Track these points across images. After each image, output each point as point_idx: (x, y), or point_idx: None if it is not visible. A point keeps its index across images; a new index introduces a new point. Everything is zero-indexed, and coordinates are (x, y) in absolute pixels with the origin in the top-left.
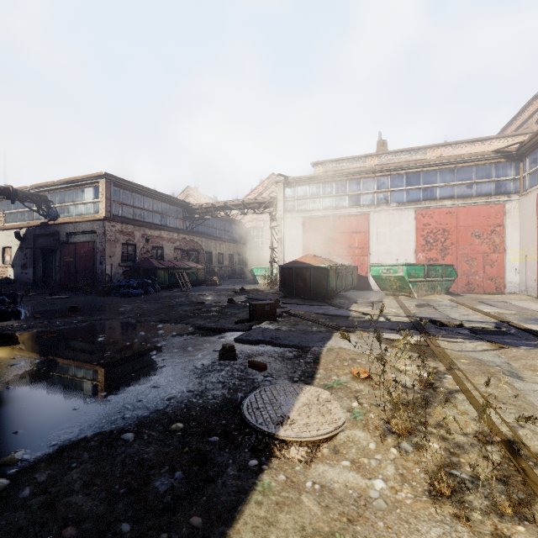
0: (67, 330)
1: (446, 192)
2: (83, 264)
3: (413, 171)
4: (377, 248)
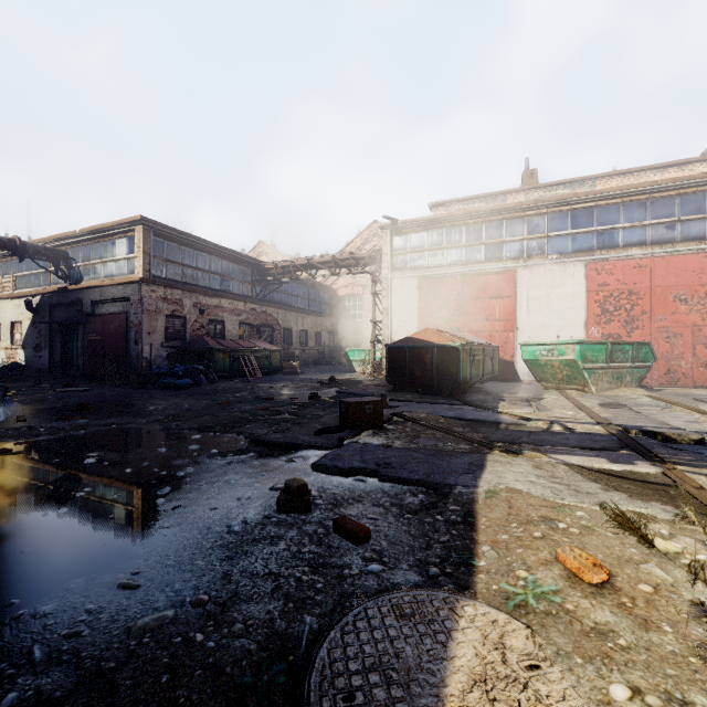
0: (48, 443)
1: (634, 237)
2: (113, 344)
3: (582, 207)
4: (528, 320)
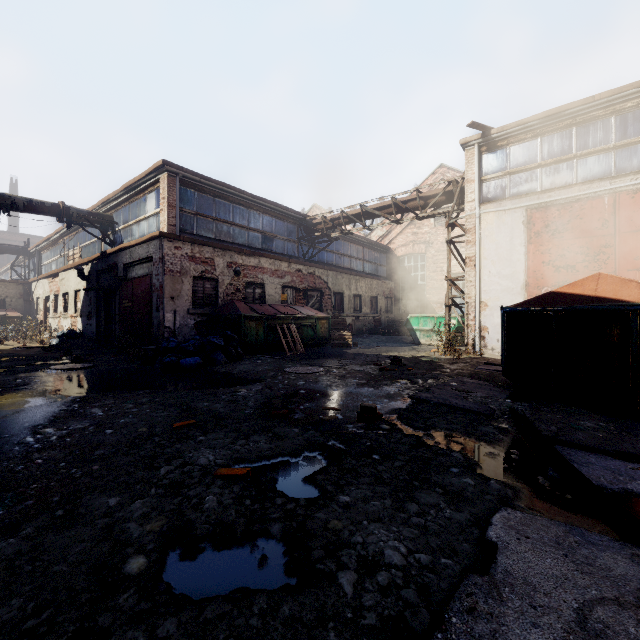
0: None
1: None
2: (140, 311)
3: None
4: None
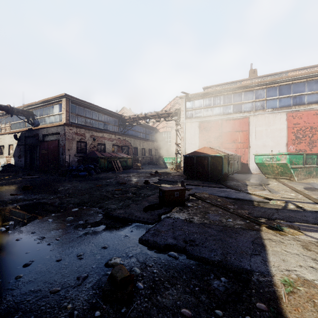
0: None
1: (313, 98)
2: (52, 155)
3: (284, 84)
4: (256, 142)
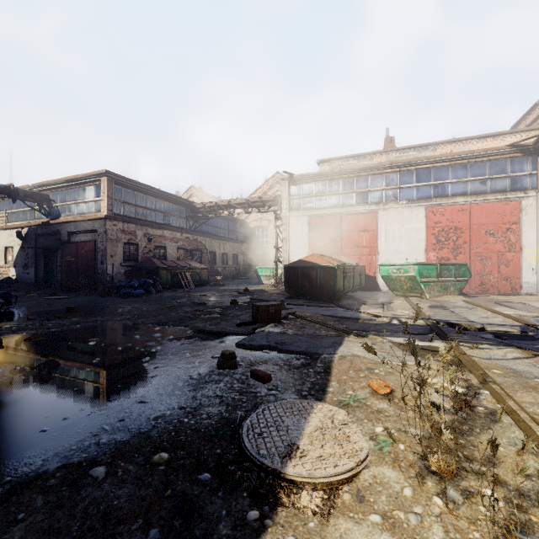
0: (58, 333)
1: (459, 189)
2: (84, 264)
3: (423, 167)
4: (386, 247)
